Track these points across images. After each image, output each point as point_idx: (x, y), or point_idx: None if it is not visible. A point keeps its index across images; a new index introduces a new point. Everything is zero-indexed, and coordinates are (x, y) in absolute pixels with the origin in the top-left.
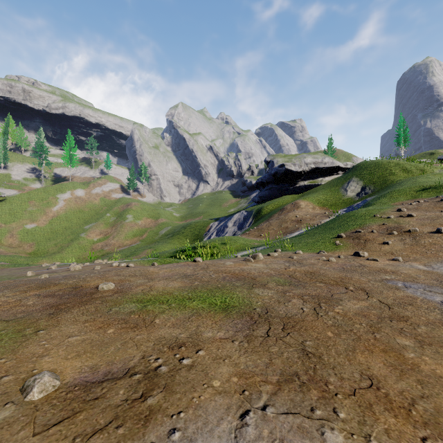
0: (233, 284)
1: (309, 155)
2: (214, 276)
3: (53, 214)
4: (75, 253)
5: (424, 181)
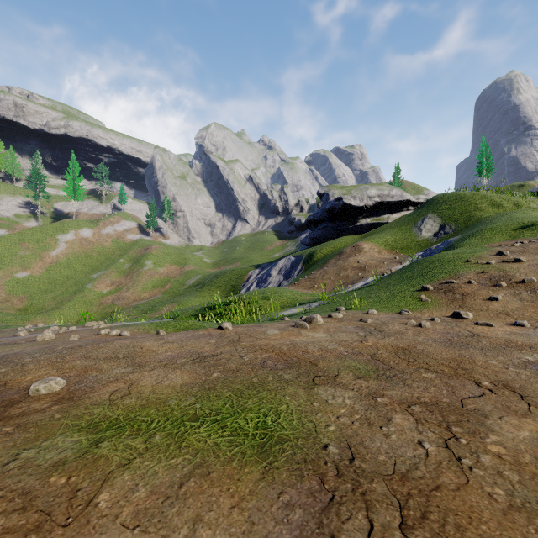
0: (280, 377)
1: (372, 186)
2: (247, 358)
3: (52, 259)
4: (79, 309)
5: (523, 217)
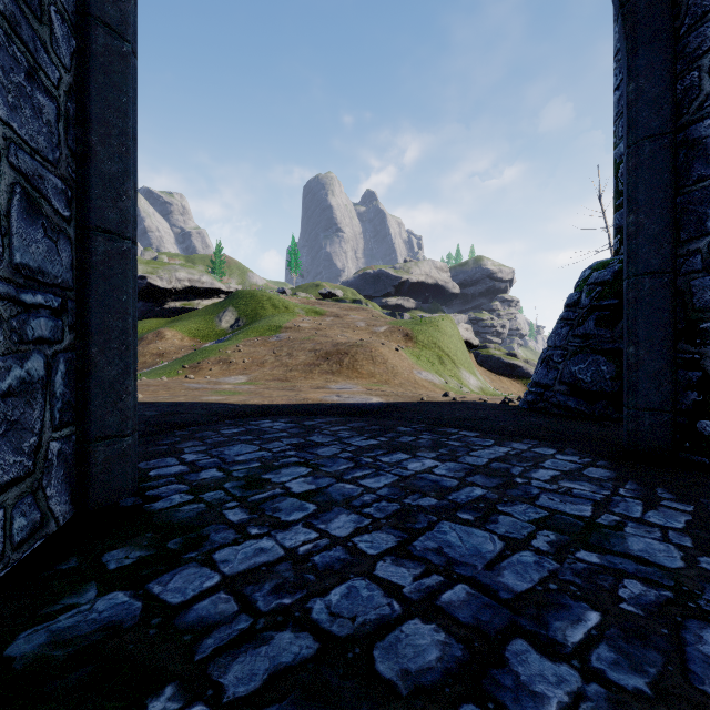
0: None
1: (183, 268)
2: None
3: None
4: None
5: (275, 321)
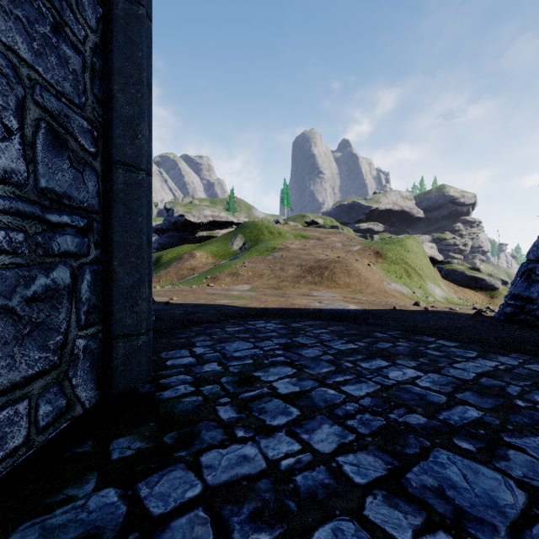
0: None
1: (208, 208)
2: None
3: None
4: None
5: (271, 243)
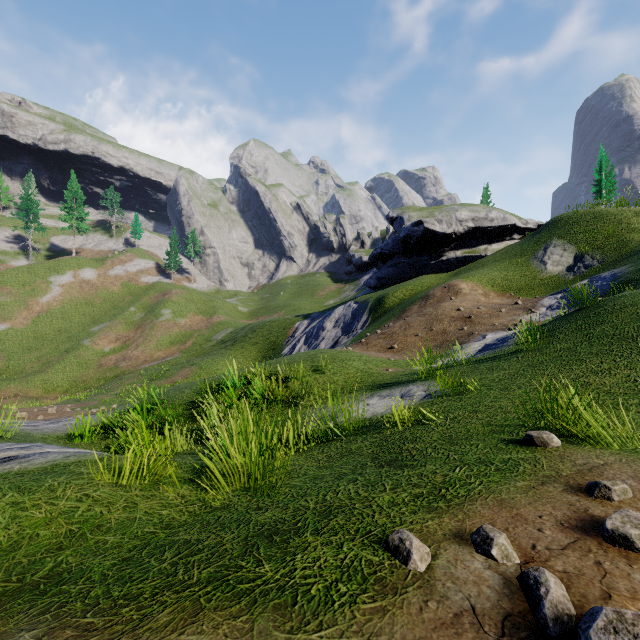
0: None
1: (462, 207)
2: None
3: (41, 307)
4: (70, 373)
5: None
